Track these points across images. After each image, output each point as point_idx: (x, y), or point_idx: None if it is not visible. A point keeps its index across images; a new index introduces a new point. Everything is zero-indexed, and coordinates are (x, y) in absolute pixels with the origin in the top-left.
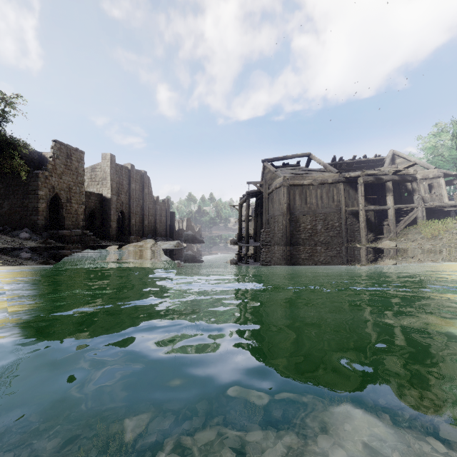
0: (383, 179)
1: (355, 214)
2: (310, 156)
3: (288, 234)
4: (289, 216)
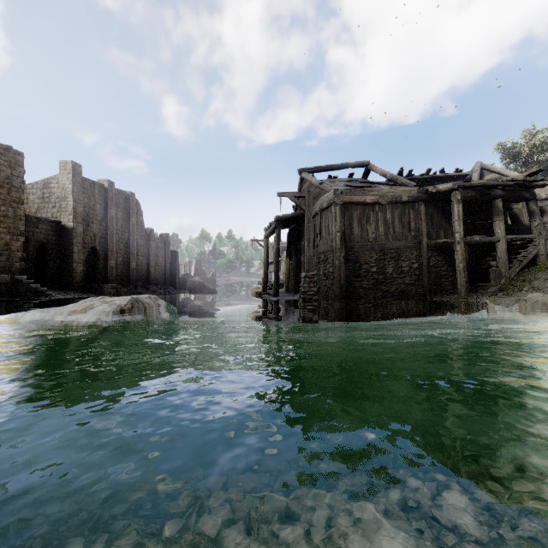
0: (489, 194)
1: (441, 250)
2: (370, 165)
3: (343, 281)
4: (344, 252)
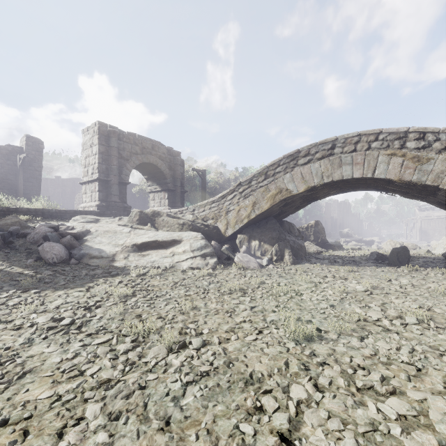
0: None
1: None
2: None
3: (420, 236)
4: (421, 230)
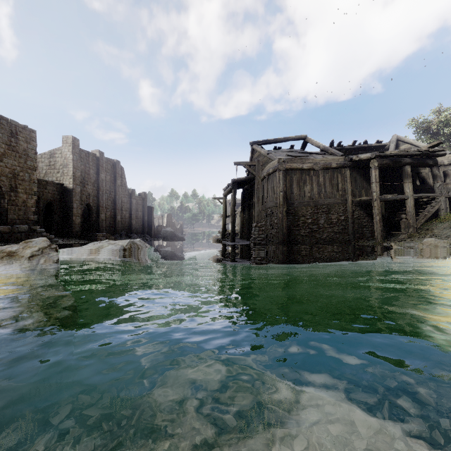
0: (400, 162)
1: (363, 206)
2: (307, 138)
3: (285, 230)
4: (286, 208)
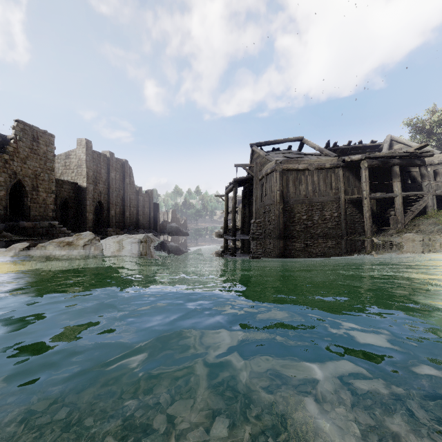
0: (389, 163)
1: (355, 203)
2: (303, 140)
3: (282, 226)
4: (282, 205)
